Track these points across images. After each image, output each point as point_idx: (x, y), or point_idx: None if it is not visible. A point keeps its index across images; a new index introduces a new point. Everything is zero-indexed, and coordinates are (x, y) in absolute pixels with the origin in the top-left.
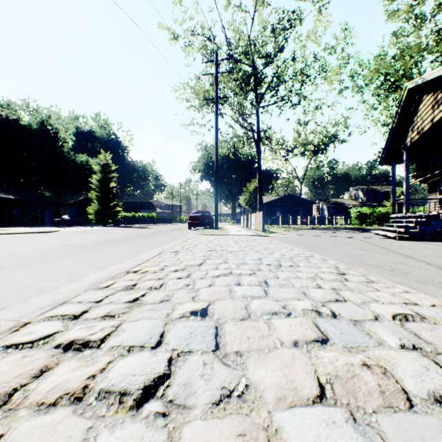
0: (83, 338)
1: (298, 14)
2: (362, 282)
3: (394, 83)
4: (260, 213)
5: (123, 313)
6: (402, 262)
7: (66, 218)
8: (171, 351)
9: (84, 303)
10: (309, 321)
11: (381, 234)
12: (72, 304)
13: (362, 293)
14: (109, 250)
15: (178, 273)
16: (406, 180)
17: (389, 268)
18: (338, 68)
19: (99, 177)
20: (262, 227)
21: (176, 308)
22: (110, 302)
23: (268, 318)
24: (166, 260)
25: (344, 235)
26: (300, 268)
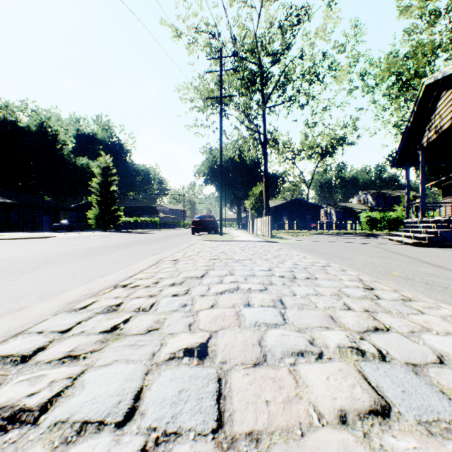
0: (18, 403)
1: (306, 10)
2: (398, 301)
3: (405, 82)
4: (267, 217)
5: (92, 351)
6: (433, 272)
7: (65, 223)
8: (146, 434)
9: (45, 334)
10: (352, 368)
11: (396, 240)
12: (29, 335)
13: (405, 318)
14: (102, 258)
15: (175, 287)
16: (422, 183)
17: (422, 281)
18: (347, 67)
19: (99, 181)
20: (269, 232)
21: (165, 343)
22: (81, 332)
23: (293, 363)
24: (163, 270)
25: (357, 240)
26: (319, 282)
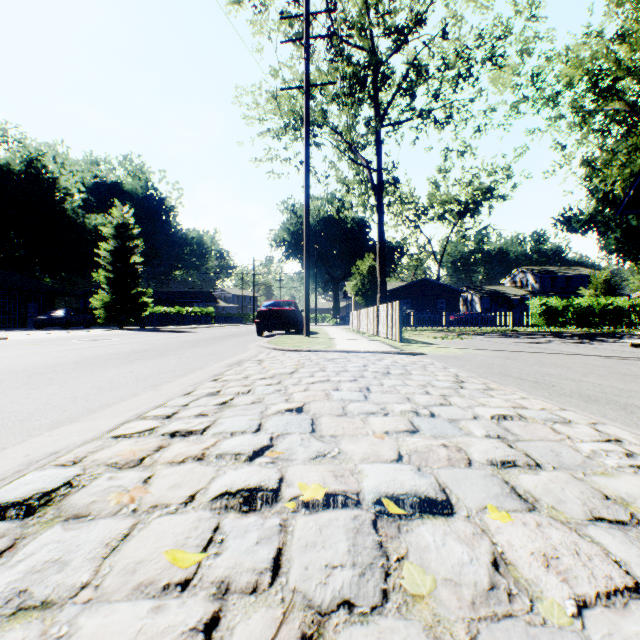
0: None
1: None
2: None
3: (609, 86)
4: (391, 304)
5: None
6: None
7: (57, 315)
8: None
9: None
10: None
11: None
12: None
13: None
14: None
15: None
16: None
17: None
18: (514, 62)
19: (111, 247)
20: (396, 332)
21: None
22: None
23: None
24: None
25: (577, 349)
26: None
